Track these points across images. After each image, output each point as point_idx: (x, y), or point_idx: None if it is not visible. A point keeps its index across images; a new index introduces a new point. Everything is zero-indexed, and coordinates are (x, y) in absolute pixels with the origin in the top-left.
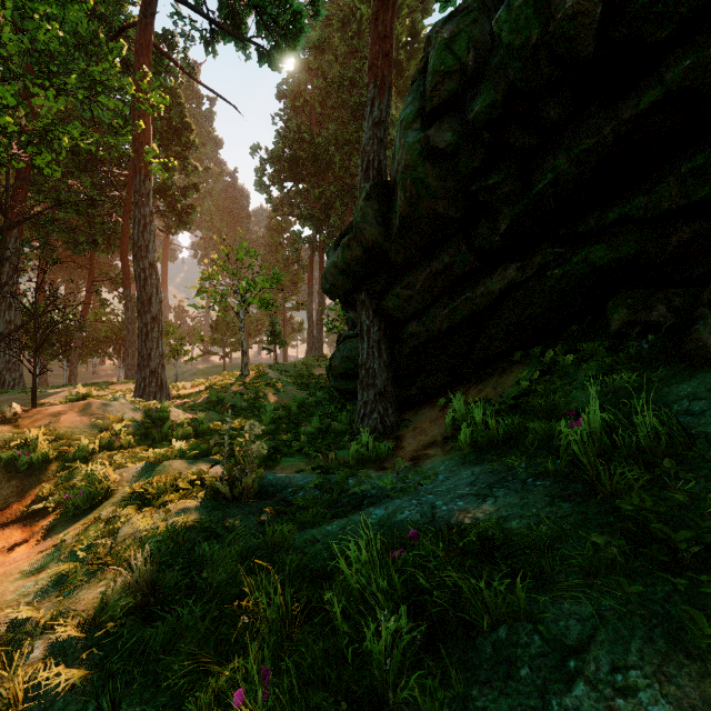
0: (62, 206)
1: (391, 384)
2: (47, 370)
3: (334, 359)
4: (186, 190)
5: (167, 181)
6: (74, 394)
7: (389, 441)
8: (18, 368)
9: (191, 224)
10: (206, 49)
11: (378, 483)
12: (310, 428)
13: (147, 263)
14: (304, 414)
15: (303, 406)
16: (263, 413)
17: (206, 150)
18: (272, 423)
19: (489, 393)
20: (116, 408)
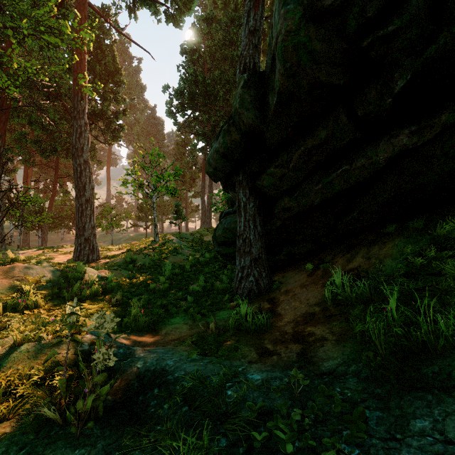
0: (32, 125)
1: (264, 252)
2: (8, 238)
3: (218, 230)
4: (117, 114)
5: (103, 107)
6: (4, 259)
7: (264, 304)
8: (1, 236)
9: (121, 138)
10: (129, 14)
11: (268, 409)
12: (197, 287)
13: (82, 160)
14: (195, 272)
15: (195, 265)
16: (163, 272)
17: (135, 92)
18: (169, 280)
19: (362, 264)
20: (36, 270)
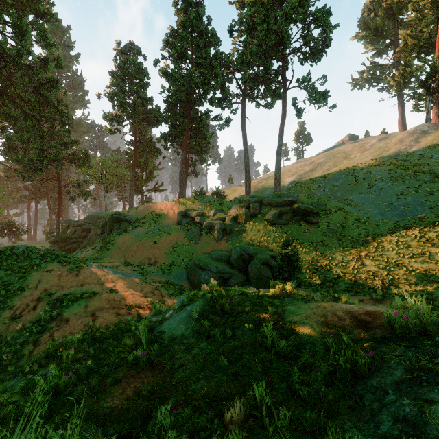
0: None
1: None
2: None
3: None
4: None
5: None
6: None
7: None
8: None
9: None
10: None
11: None
12: None
13: None
14: None
15: None
16: None
17: None
18: None
19: None
20: None
